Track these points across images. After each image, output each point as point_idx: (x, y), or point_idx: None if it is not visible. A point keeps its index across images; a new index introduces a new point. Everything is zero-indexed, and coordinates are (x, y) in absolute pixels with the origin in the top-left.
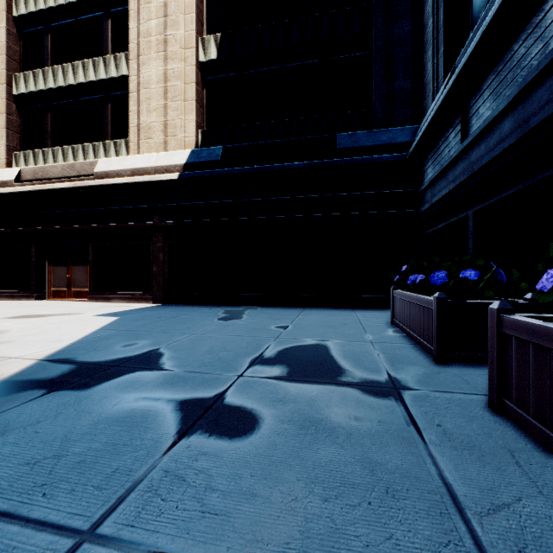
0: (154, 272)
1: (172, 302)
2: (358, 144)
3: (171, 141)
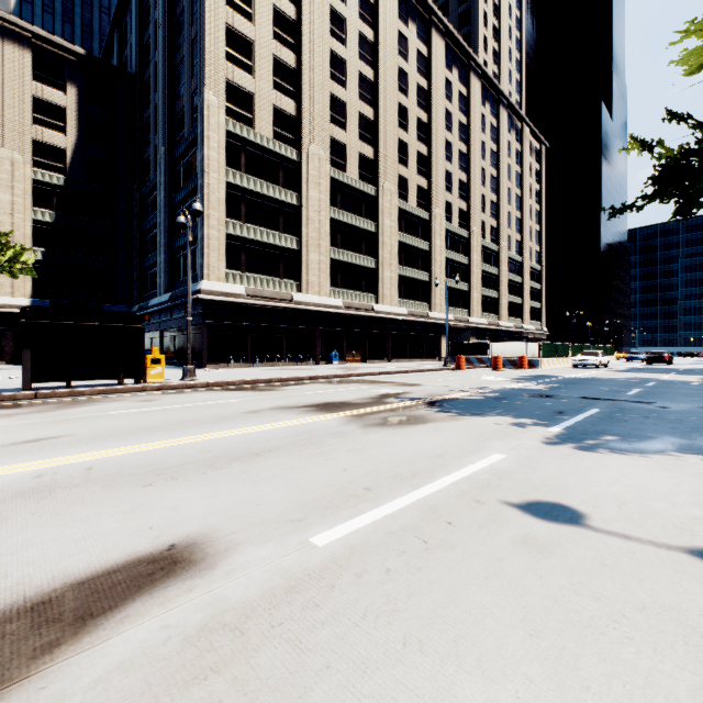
0: (6, 351)
1: (18, 364)
2: (112, 310)
3: (17, 293)
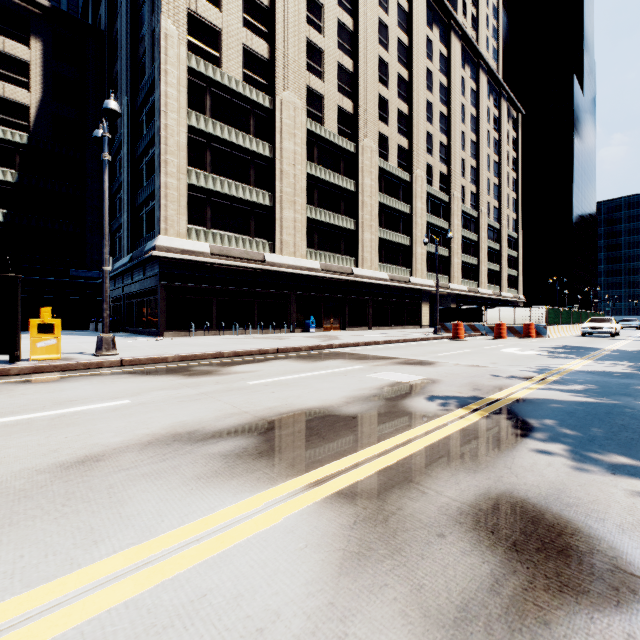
0: None
1: None
2: (79, 275)
3: None
